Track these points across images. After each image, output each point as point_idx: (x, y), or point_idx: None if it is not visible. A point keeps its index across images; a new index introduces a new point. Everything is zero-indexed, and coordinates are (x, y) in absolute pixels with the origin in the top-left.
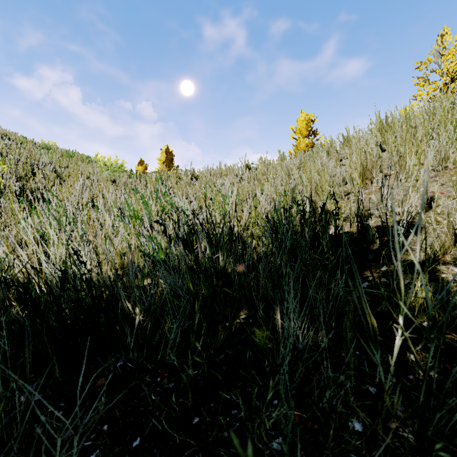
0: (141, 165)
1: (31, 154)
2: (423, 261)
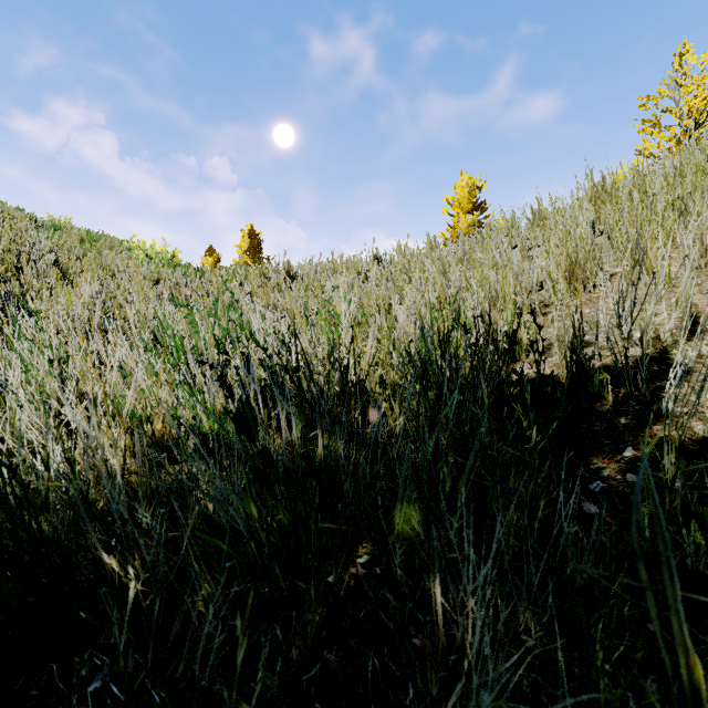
0: (210, 255)
1: (22, 237)
2: (701, 440)
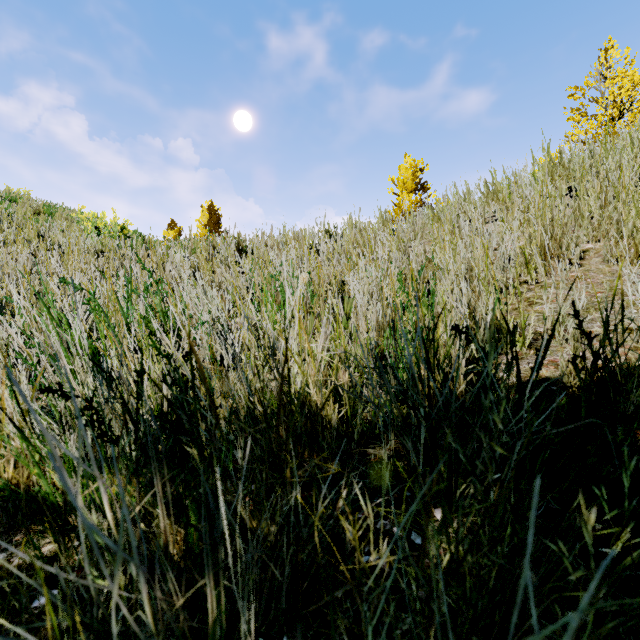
0: (171, 229)
1: None
2: None
